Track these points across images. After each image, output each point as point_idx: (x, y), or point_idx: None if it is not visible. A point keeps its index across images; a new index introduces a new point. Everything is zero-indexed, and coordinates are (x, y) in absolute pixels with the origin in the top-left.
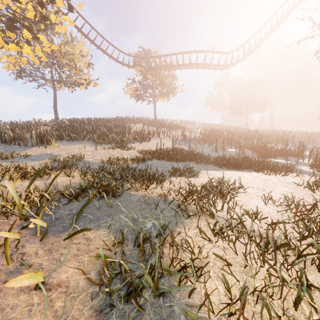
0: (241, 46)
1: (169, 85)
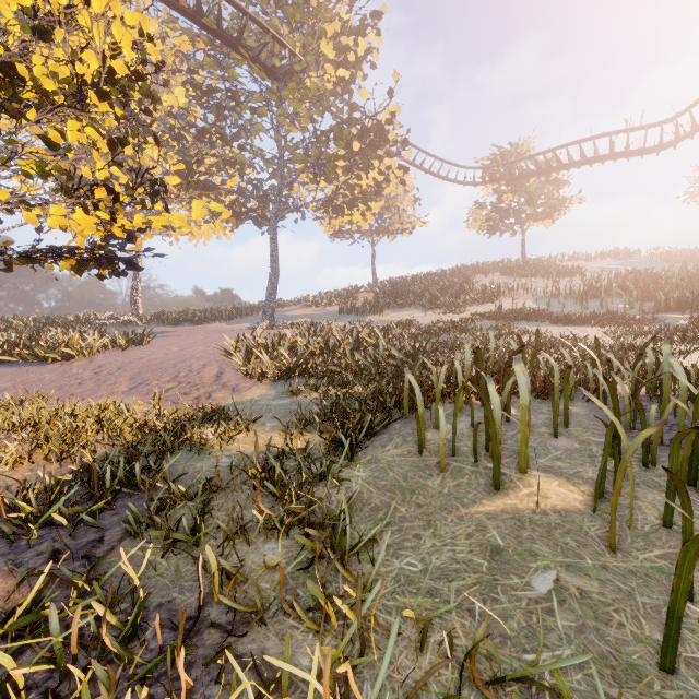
0: (698, 100)
1: (548, 200)
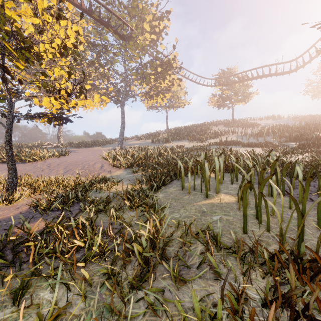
0: (305, 52)
1: (243, 93)
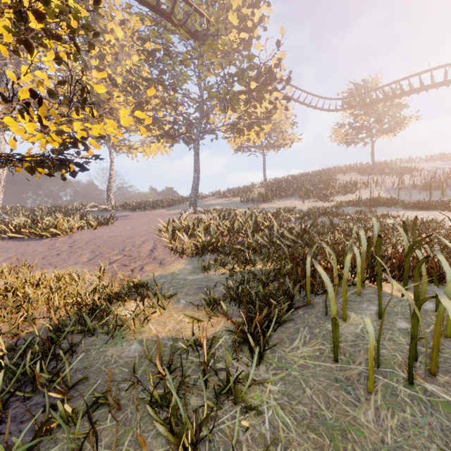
0: None
1: (392, 119)
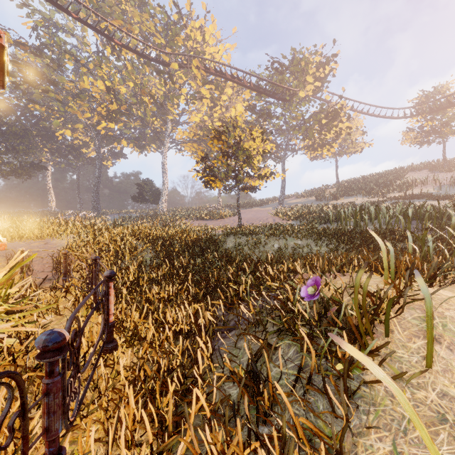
0: None
1: None
